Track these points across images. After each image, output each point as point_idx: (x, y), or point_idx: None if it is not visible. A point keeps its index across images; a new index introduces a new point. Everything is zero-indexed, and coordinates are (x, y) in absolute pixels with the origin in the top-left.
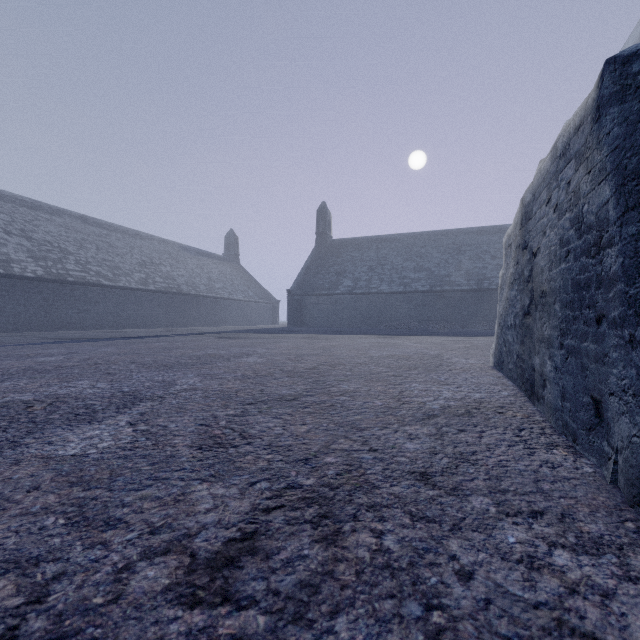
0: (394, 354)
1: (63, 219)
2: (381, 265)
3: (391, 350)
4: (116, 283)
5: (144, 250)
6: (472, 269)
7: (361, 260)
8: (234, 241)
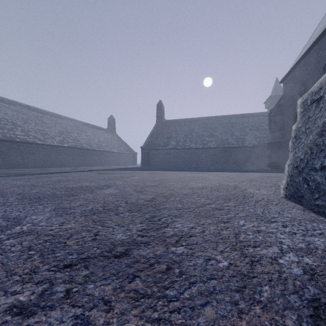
0: (206, 185)
1: (16, 107)
2: (191, 133)
3: (203, 182)
4: (45, 142)
5: (62, 125)
6: (239, 136)
7: (180, 131)
8: (113, 121)
